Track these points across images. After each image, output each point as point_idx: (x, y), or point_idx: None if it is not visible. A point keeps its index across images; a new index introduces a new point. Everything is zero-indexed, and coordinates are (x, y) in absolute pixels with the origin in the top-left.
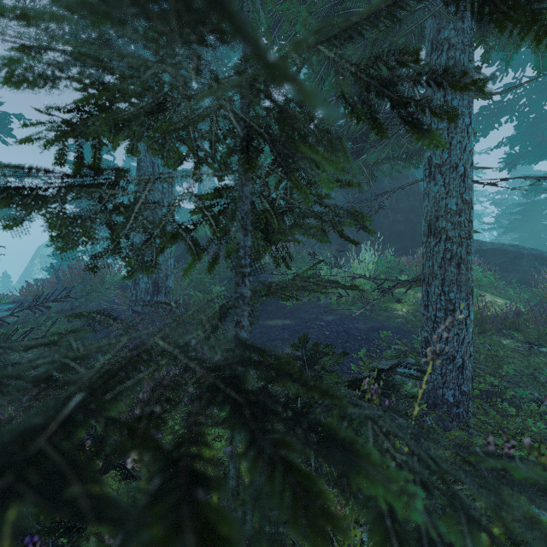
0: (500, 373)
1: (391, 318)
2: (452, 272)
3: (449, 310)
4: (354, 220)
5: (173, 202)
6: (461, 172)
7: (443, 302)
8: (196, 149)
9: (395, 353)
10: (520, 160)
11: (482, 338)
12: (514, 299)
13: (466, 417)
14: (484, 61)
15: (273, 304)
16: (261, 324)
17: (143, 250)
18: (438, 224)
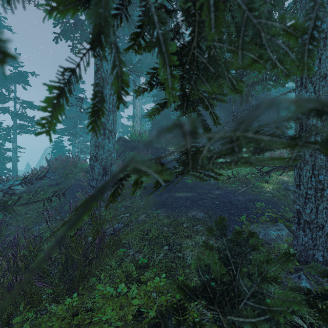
0: None
1: (261, 193)
2: (321, 159)
3: (319, 189)
4: None
5: None
6: None
7: (313, 182)
8: None
9: (268, 219)
10: None
11: None
12: None
13: None
14: None
15: (179, 182)
16: (172, 195)
17: None
18: (309, 122)
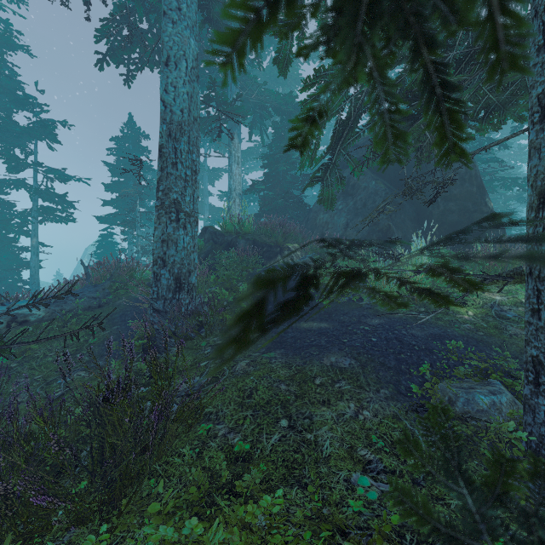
0: None
1: (454, 323)
2: None
3: None
4: None
5: None
6: None
7: None
8: None
9: (470, 371)
10: None
11: None
12: None
13: None
14: None
15: None
16: (294, 327)
17: None
18: None
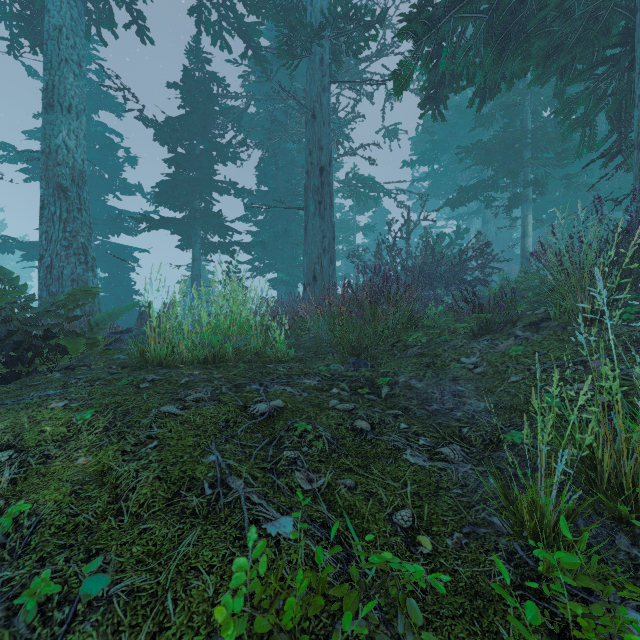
0: None
1: None
2: None
3: None
4: None
5: None
6: None
7: None
8: None
9: None
10: None
11: None
12: None
13: None
14: None
15: None
16: None
17: None
18: None
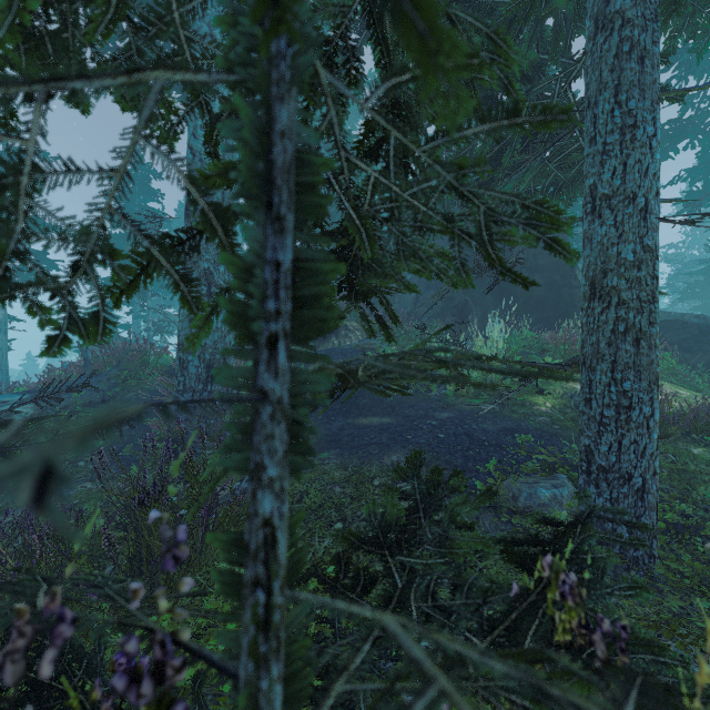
0: (694, 497)
1: (530, 416)
2: (627, 351)
3: (624, 407)
4: (533, 230)
5: (114, 166)
6: (640, 205)
7: (613, 394)
8: (204, 94)
9: (538, 466)
10: (705, 200)
11: (662, 445)
12: (702, 390)
13: (652, 566)
14: (668, 51)
15: (366, 396)
16: (351, 423)
17: (71, 292)
18: (607, 281)
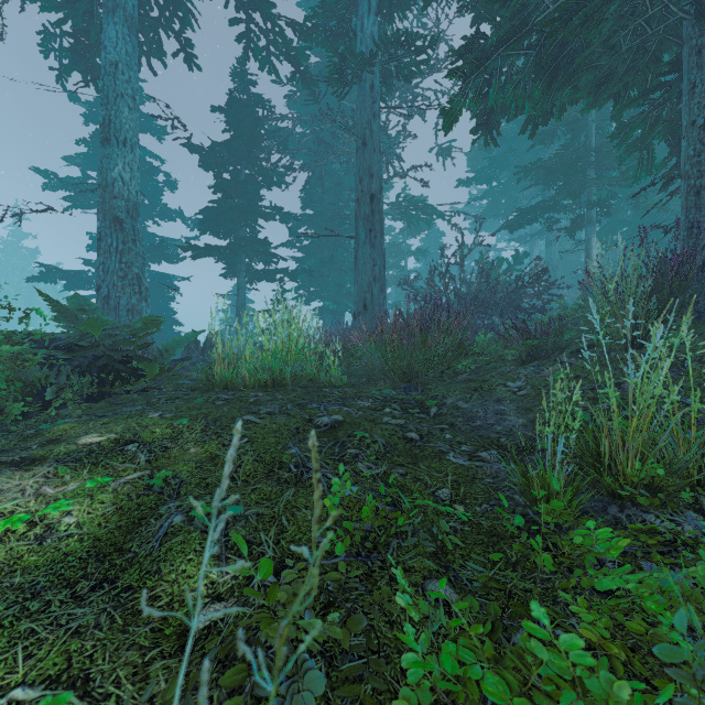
0: None
1: None
2: None
3: None
4: None
5: None
6: None
7: None
8: None
9: None
10: None
11: None
12: None
13: None
14: None
15: None
16: None
17: None
18: None
